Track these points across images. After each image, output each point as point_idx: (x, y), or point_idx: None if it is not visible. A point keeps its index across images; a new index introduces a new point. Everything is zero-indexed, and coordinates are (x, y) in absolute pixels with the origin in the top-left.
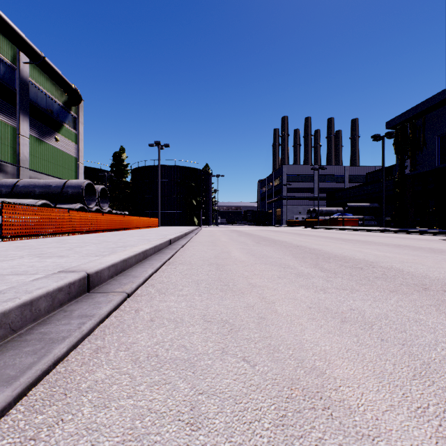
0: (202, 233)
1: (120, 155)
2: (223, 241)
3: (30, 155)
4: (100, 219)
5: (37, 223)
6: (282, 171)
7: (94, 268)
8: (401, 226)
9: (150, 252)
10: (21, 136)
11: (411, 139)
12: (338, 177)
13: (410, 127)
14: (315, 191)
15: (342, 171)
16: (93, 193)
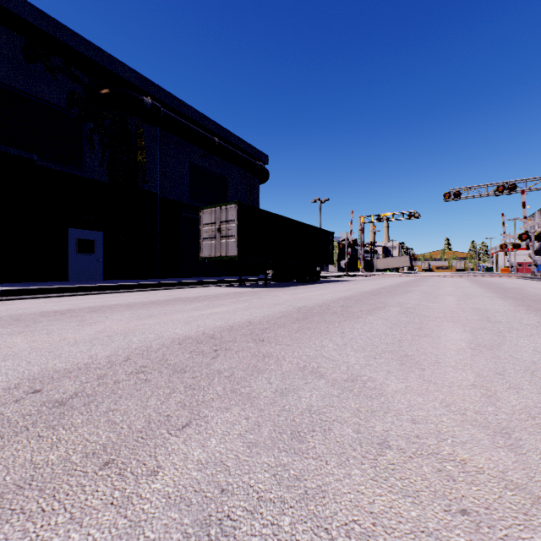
0: None
1: None
2: None
3: None
4: None
5: None
6: None
7: None
8: None
9: None
10: None
11: None
12: None
13: None
14: None
15: None
16: None
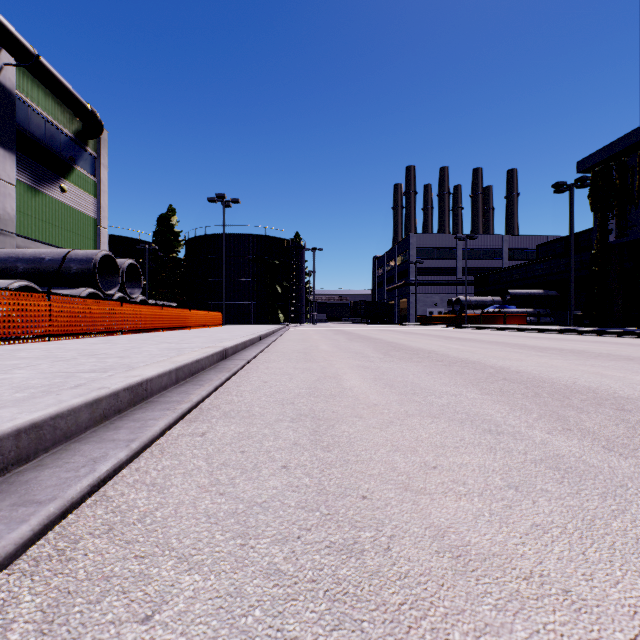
0: (289, 336)
1: (168, 219)
2: (323, 351)
3: (17, 211)
4: (114, 313)
5: None
6: (409, 242)
7: None
8: (601, 325)
9: (160, 383)
10: (1, 182)
11: (618, 188)
12: (492, 252)
13: (617, 169)
14: (458, 272)
15: (498, 243)
16: (115, 271)
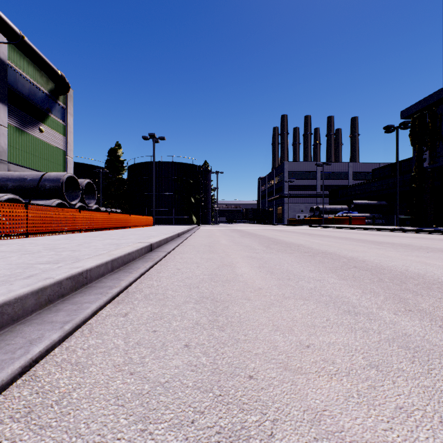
0: (199, 233)
1: (115, 151)
2: (223, 244)
3: (8, 146)
4: (75, 217)
5: None
6: (283, 167)
7: None
8: (418, 225)
9: (98, 272)
10: None
11: (430, 129)
12: (341, 174)
13: (429, 116)
14: (317, 188)
15: (345, 168)
16: (77, 188)
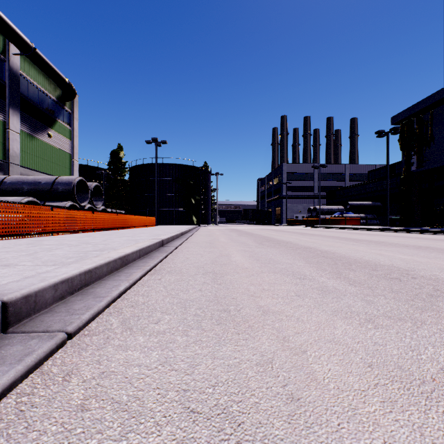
0: (200, 233)
1: (117, 153)
2: (222, 241)
3: (20, 150)
4: (89, 218)
5: (12, 221)
6: (282, 169)
7: (21, 290)
8: (407, 225)
9: (132, 257)
10: (10, 131)
11: (418, 135)
12: (338, 175)
13: (417, 122)
14: (315, 189)
15: (343, 170)
16: (86, 190)
